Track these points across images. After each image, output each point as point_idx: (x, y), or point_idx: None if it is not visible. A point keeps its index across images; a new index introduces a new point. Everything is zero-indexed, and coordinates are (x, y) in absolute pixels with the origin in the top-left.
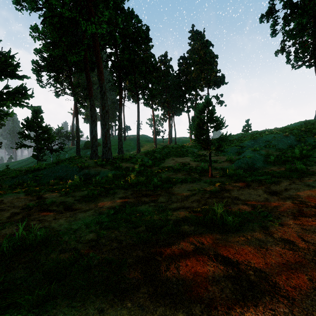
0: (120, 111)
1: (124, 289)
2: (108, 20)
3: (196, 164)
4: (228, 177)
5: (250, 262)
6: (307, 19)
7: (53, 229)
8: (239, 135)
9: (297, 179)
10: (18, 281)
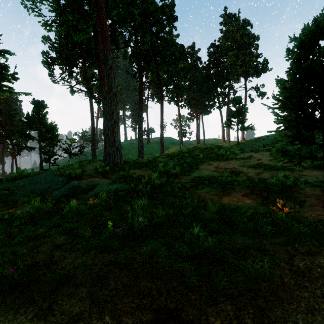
0: (140, 107)
1: None
2: None
3: (256, 173)
4: None
5: None
6: None
7: None
8: None
9: None
10: None
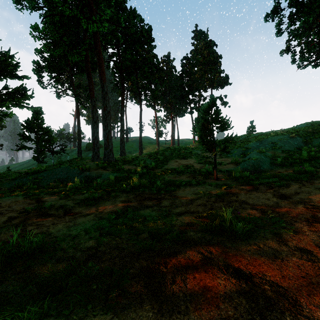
0: (122, 112)
1: (125, 305)
2: (110, 19)
3: (200, 166)
4: (234, 180)
5: (265, 275)
6: (313, 18)
7: (51, 235)
8: (244, 137)
9: (307, 182)
10: (9, 295)
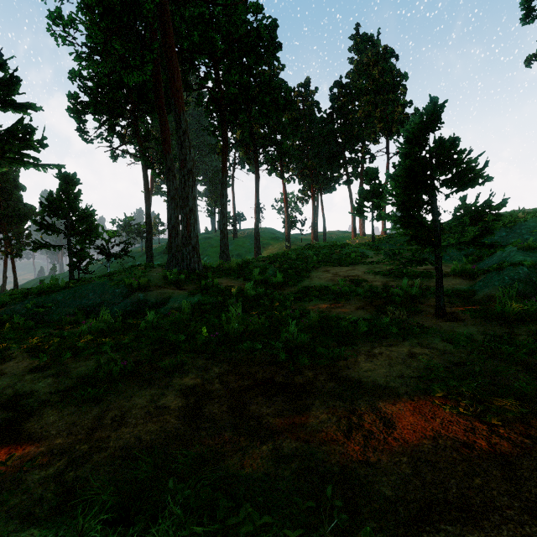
0: (223, 182)
1: None
2: None
3: (383, 282)
4: (504, 321)
5: None
6: None
7: None
8: (455, 223)
9: None
10: None
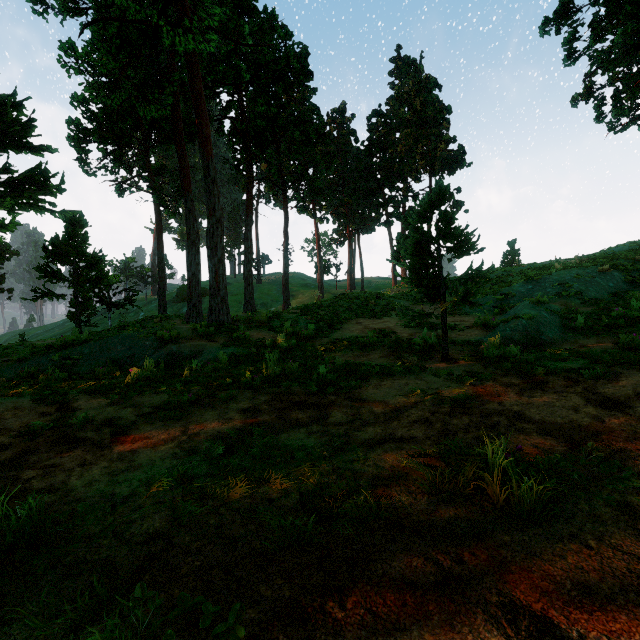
0: (248, 224)
1: None
2: (223, 30)
3: (410, 333)
4: (487, 362)
5: None
6: None
7: (69, 496)
8: (497, 272)
9: None
10: None
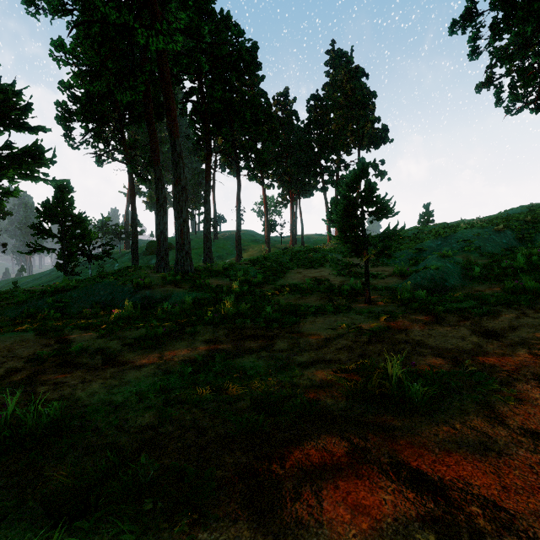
0: (207, 190)
1: None
2: (187, 30)
3: (341, 281)
4: (400, 304)
5: (470, 485)
6: (534, 27)
7: (77, 403)
8: (414, 230)
9: (530, 309)
10: None
